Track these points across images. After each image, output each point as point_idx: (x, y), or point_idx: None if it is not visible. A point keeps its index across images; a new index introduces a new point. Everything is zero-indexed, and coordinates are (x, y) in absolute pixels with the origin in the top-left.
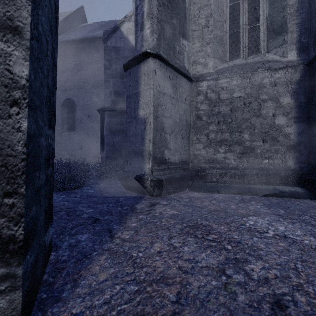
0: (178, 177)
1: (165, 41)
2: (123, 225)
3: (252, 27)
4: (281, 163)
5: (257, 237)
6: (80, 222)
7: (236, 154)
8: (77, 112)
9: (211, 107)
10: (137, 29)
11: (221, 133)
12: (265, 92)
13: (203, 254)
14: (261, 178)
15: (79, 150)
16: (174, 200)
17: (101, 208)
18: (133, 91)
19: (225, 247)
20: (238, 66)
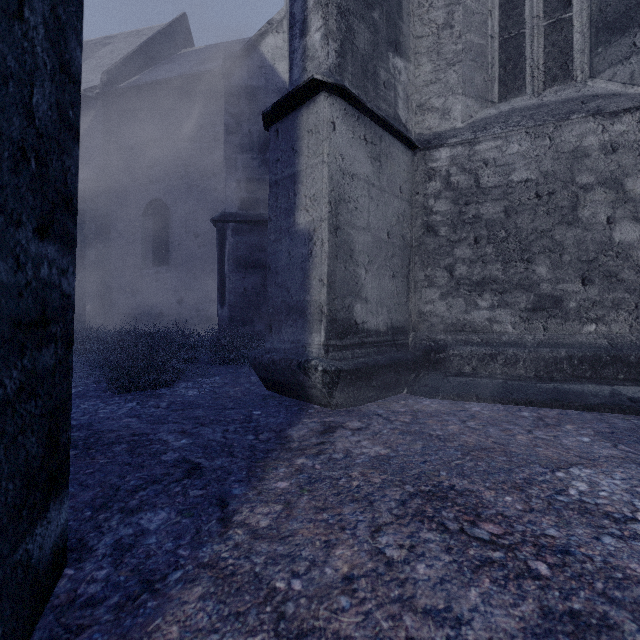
0: (386, 365)
1: (355, 59)
2: (256, 485)
3: (553, 23)
4: (627, 333)
5: (612, 534)
6: (154, 475)
7: (517, 311)
8: (174, 227)
9: (459, 207)
10: (292, 35)
11: (482, 263)
12: (589, 168)
13: (471, 590)
14: (580, 368)
15: (176, 304)
16: (377, 417)
17: (209, 436)
18: (284, 172)
19: (532, 567)
20: (522, 112)
